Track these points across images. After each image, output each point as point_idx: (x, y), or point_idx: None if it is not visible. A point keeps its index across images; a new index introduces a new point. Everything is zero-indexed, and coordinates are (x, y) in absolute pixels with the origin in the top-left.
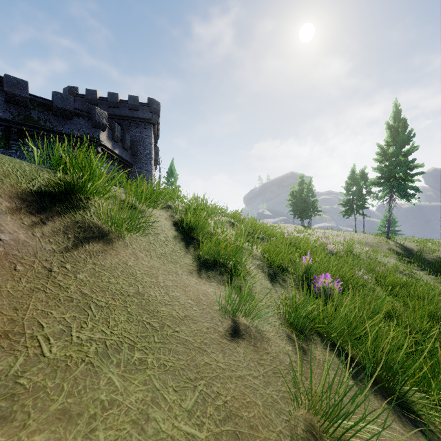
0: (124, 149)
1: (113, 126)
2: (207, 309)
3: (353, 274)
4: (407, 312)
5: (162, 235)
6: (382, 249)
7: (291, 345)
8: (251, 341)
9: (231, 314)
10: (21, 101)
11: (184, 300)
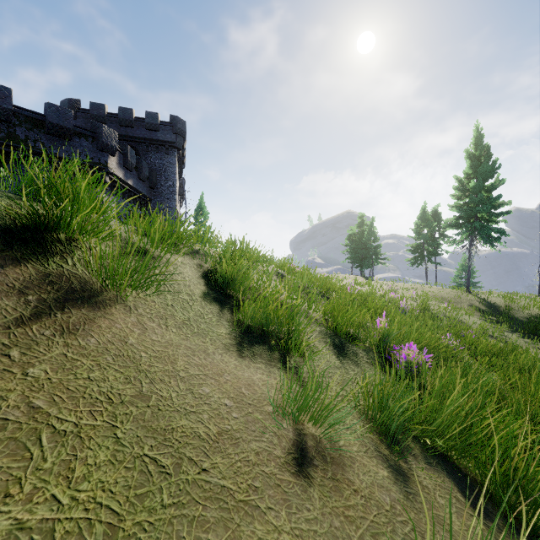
0: (140, 180)
1: (125, 150)
2: (255, 414)
3: (436, 340)
4: (515, 392)
5: (186, 292)
6: (461, 305)
7: (385, 466)
8: (327, 469)
9: (291, 418)
10: (2, 114)
11: (217, 399)
